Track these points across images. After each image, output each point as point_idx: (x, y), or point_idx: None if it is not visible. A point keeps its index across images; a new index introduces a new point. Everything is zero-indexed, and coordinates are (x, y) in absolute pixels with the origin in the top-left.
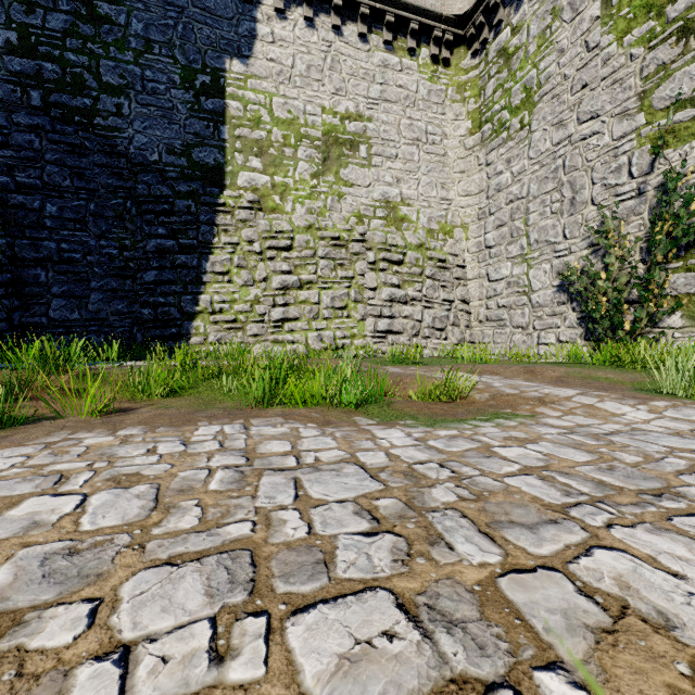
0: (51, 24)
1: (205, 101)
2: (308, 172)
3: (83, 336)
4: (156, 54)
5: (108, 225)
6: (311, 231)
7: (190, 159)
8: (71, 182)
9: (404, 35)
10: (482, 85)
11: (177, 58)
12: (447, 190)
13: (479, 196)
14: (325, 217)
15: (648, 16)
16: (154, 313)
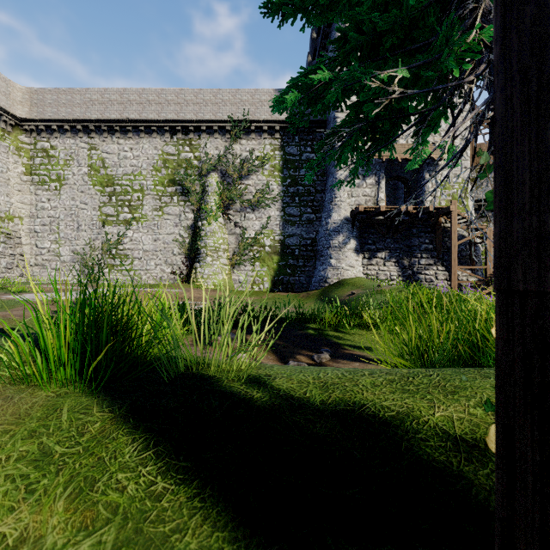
0: None
1: None
2: None
3: None
4: None
5: None
6: None
7: None
8: None
9: None
10: (33, 156)
11: None
12: (10, 198)
13: (31, 206)
14: None
15: (101, 186)
16: None
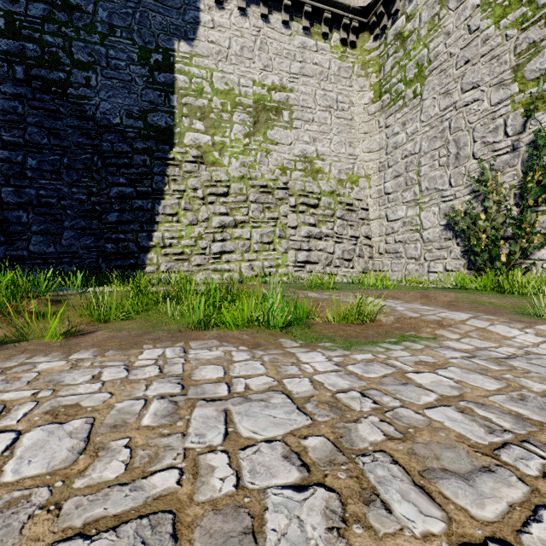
0: (32, 12)
1: (158, 75)
2: (242, 132)
3: (57, 266)
4: (118, 37)
5: (78, 175)
6: (244, 181)
7: (146, 122)
8: (48, 141)
9: (319, 22)
10: (382, 62)
11: (135, 40)
12: (354, 148)
13: (379, 152)
14: (255, 169)
15: (521, 3)
16: (116, 247)
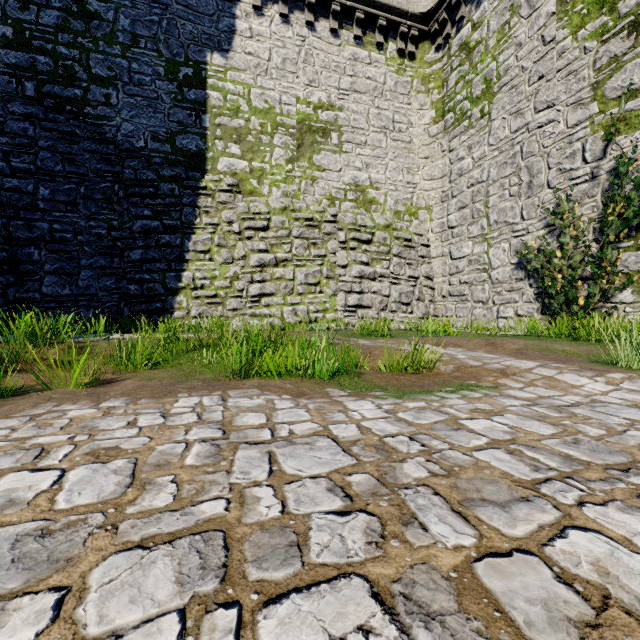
0: (44, 20)
1: (188, 92)
2: (284, 157)
3: (73, 310)
4: (142, 48)
5: (97, 207)
6: (286, 213)
7: (174, 145)
8: (62, 167)
9: (373, 30)
10: (445, 77)
11: (162, 51)
12: (413, 175)
13: (442, 180)
14: (299, 200)
15: (601, 12)
16: (140, 289)
